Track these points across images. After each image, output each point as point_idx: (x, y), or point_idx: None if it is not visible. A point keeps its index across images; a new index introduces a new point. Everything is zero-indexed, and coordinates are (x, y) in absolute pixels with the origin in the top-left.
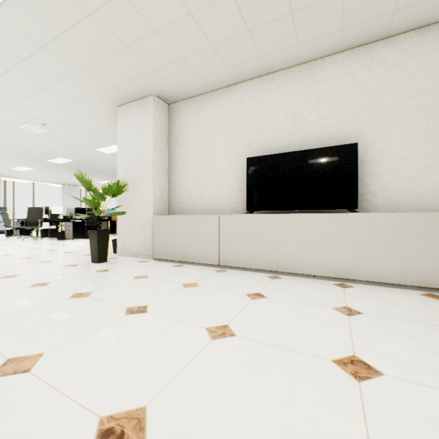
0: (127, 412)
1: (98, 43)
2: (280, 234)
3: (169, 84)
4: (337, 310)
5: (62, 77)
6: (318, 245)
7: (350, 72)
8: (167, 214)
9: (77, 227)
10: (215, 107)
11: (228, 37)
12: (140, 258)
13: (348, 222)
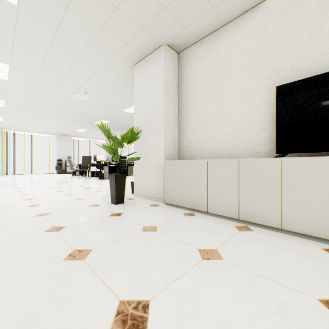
0: None
1: None
2: None
3: (179, 26)
4: None
5: (88, 41)
6: None
7: None
8: (177, 159)
9: (111, 170)
10: (229, 41)
11: None
12: (153, 200)
13: None
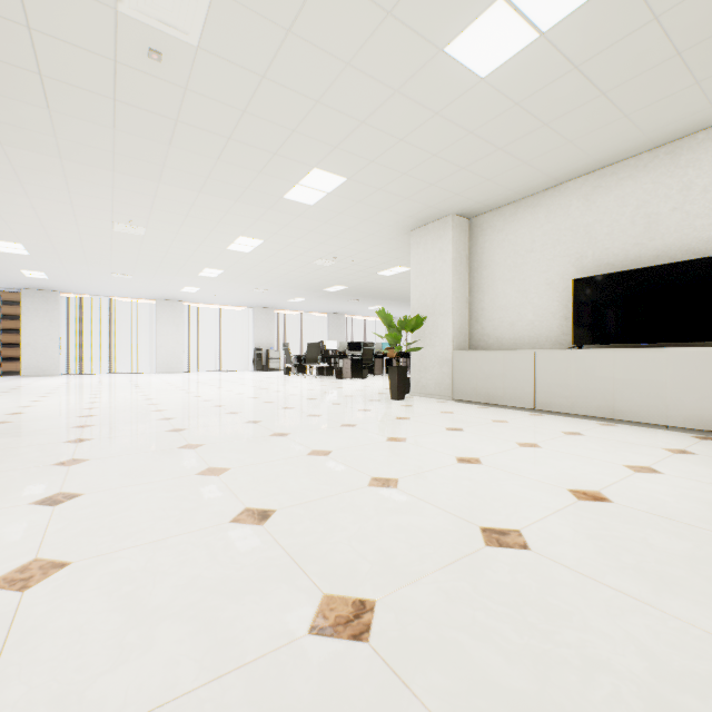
0: (469, 457)
1: (405, 189)
2: (617, 373)
3: (472, 202)
4: (666, 450)
5: (365, 219)
6: (672, 388)
7: None
8: (467, 349)
9: (355, 365)
10: (530, 216)
11: (543, 152)
12: (437, 399)
13: None
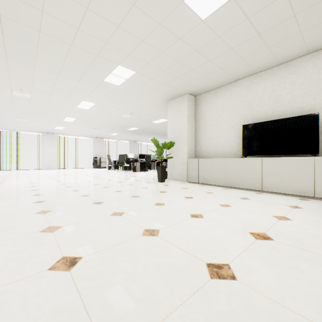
0: (196, 214)
1: (165, 79)
2: (263, 169)
3: (196, 88)
4: (288, 206)
5: (145, 94)
6: (288, 176)
7: (316, 66)
8: (194, 158)
9: (142, 165)
10: (223, 95)
11: (230, 64)
12: (180, 181)
13: (308, 162)
